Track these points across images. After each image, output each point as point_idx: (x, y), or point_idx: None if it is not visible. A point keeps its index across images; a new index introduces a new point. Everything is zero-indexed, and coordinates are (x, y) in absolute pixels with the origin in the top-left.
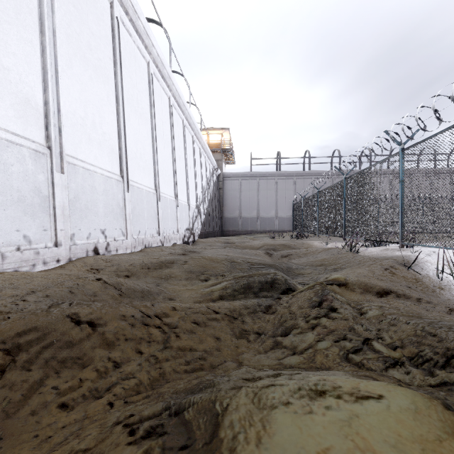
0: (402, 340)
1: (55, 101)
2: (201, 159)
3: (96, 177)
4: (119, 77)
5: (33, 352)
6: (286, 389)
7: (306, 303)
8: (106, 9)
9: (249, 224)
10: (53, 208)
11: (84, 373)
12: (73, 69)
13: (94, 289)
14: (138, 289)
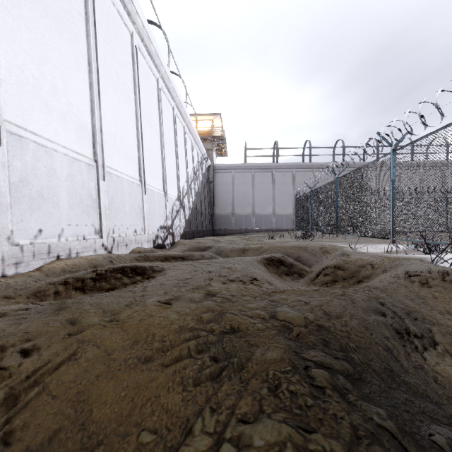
0: None
1: None
2: (186, 141)
3: None
4: None
5: None
6: None
7: None
8: None
9: (243, 222)
10: None
11: None
12: None
13: None
14: None
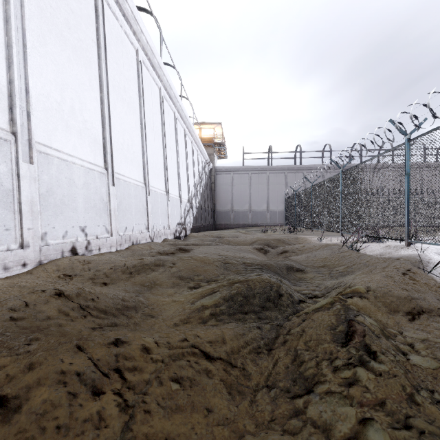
0: None
1: (23, 80)
2: (193, 152)
3: (75, 169)
4: (103, 62)
5: None
6: None
7: (328, 333)
8: None
9: (241, 218)
10: (19, 204)
11: None
12: (47, 46)
13: (48, 311)
14: (111, 305)
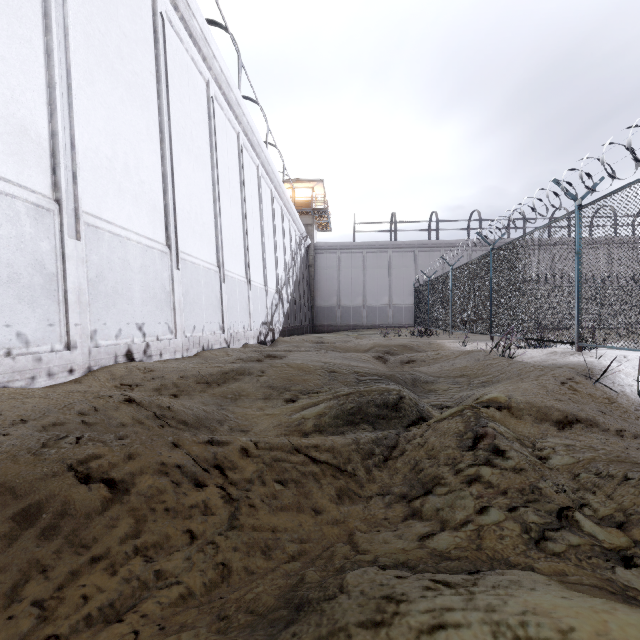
0: (624, 507)
1: (67, 131)
2: (284, 223)
3: (130, 247)
4: (165, 101)
5: (4, 536)
6: (469, 639)
7: (453, 439)
8: (146, 0)
9: (351, 316)
10: (64, 292)
11: (92, 572)
12: (95, 85)
13: (121, 417)
14: (191, 416)
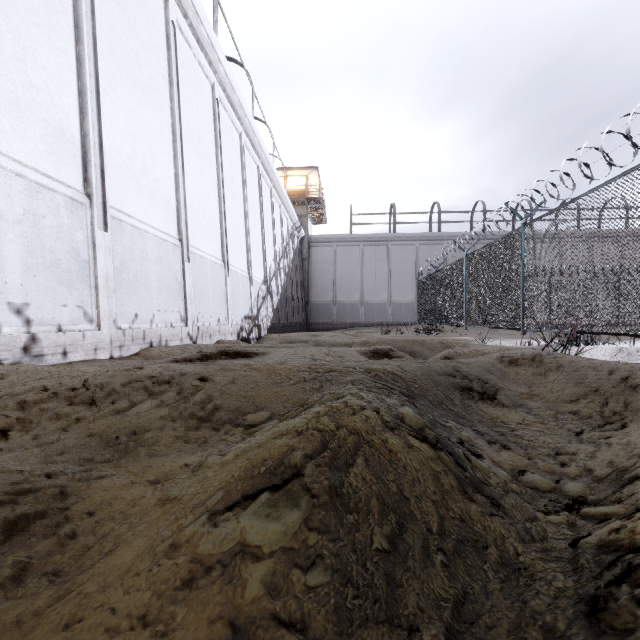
0: None
1: None
2: (274, 207)
3: None
4: None
5: None
6: None
7: None
8: None
9: (348, 313)
10: None
11: None
12: None
13: None
14: None
